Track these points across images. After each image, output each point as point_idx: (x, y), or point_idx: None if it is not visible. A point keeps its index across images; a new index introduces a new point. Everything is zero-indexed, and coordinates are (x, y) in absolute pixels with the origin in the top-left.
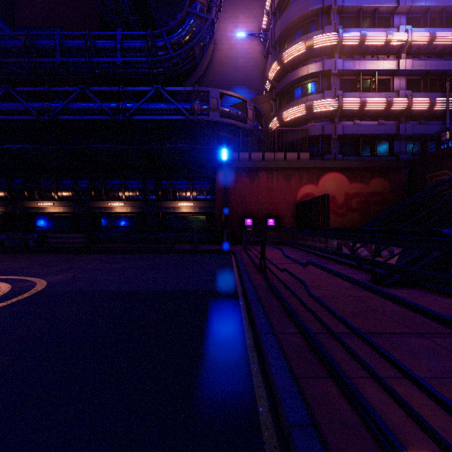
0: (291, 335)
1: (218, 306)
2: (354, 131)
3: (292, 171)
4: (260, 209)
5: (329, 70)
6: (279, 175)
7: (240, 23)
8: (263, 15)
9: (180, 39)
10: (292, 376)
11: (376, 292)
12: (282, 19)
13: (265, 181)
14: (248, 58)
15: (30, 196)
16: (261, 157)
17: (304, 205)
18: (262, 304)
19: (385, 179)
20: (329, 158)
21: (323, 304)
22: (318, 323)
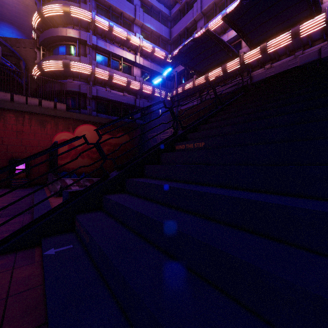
0: None
1: None
2: (105, 96)
3: (47, 118)
4: (6, 151)
5: (85, 40)
6: (32, 119)
7: None
8: None
9: None
10: None
11: None
12: None
13: (13, 123)
14: (18, 0)
15: None
16: (9, 97)
17: None
18: None
19: (127, 135)
20: (85, 112)
21: None
22: None
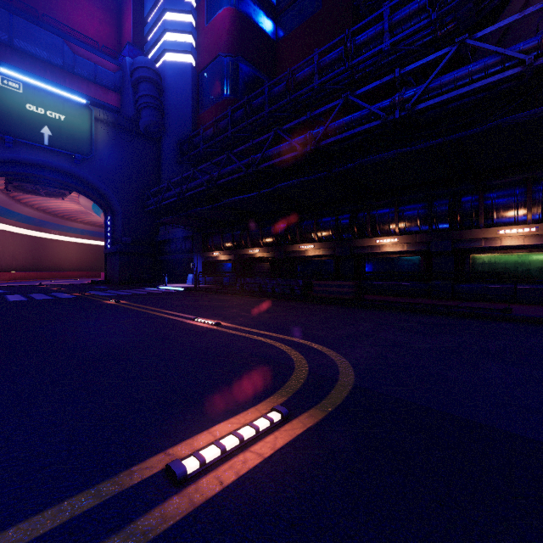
0: None
1: None
2: None
3: None
4: None
5: None
6: None
7: None
8: None
9: None
10: None
11: None
12: None
13: None
14: None
15: (292, 240)
16: None
17: None
18: None
19: None
20: None
21: None
22: None
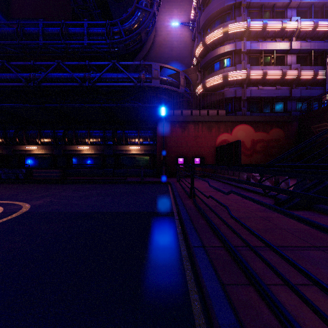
0: (216, 248)
1: (159, 224)
2: (258, 94)
3: (212, 124)
4: (189, 151)
5: (240, 49)
6: (203, 126)
7: (174, 15)
8: (191, 9)
9: (130, 27)
10: (219, 283)
11: (293, 217)
12: (205, 12)
13: (193, 131)
14: (180, 41)
15: (20, 142)
16: (190, 113)
17: (221, 148)
18: (193, 223)
19: (281, 129)
20: (240, 114)
21: (244, 224)
22: (237, 238)
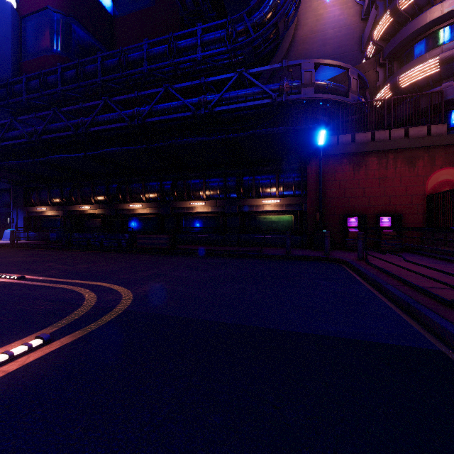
0: None
1: None
2: None
3: (417, 152)
4: (368, 205)
5: None
6: (397, 159)
7: None
8: None
9: (262, 18)
10: None
11: None
12: None
13: (375, 168)
14: (340, 26)
15: (123, 199)
16: (370, 137)
17: (446, 196)
18: None
19: None
20: None
21: None
22: None
